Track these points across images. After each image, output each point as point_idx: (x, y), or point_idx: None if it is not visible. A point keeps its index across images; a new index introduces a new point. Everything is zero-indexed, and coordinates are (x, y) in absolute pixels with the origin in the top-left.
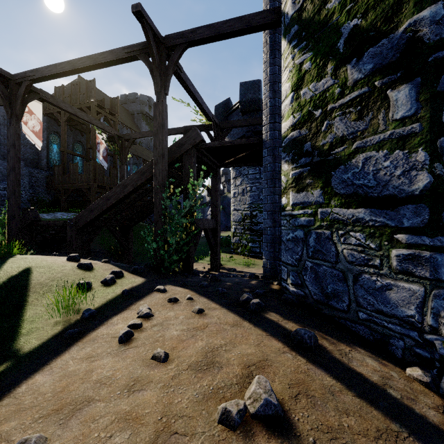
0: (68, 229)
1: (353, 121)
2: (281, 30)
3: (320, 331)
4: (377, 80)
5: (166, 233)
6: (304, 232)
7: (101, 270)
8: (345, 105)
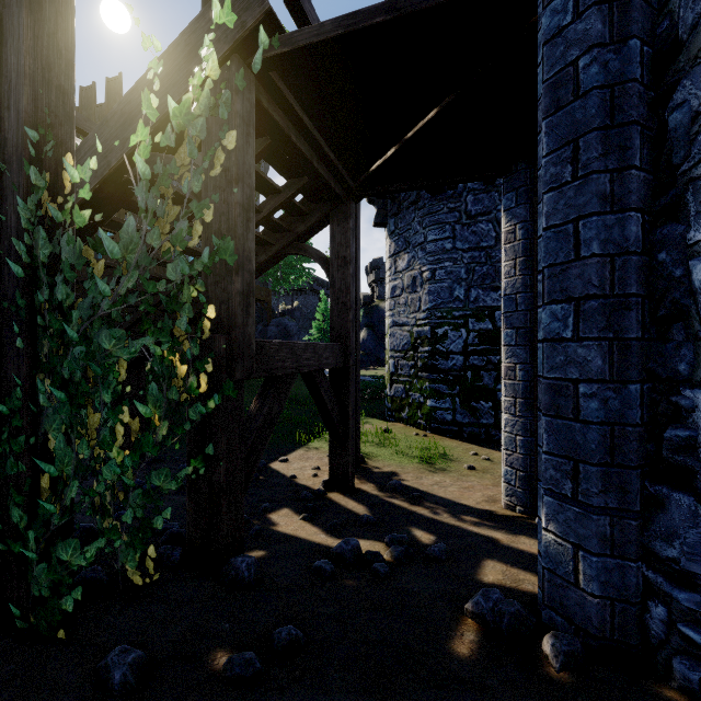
0: None
1: None
2: None
3: None
4: None
5: (42, 413)
6: None
7: None
8: None
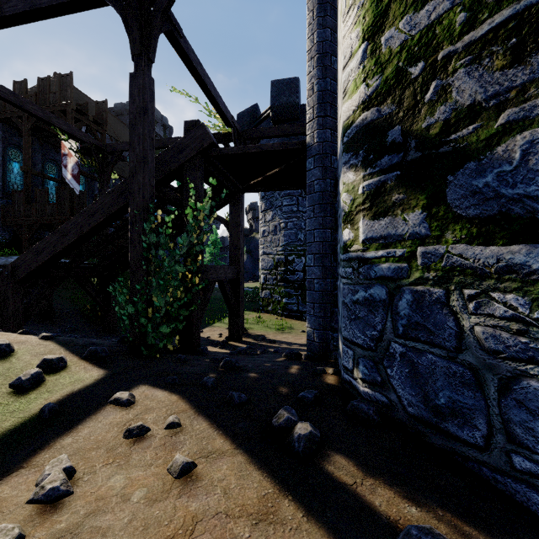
0: (0, 281)
1: (499, 69)
2: None
3: (446, 510)
4: None
5: (151, 289)
6: (389, 289)
7: (27, 357)
8: (478, 43)
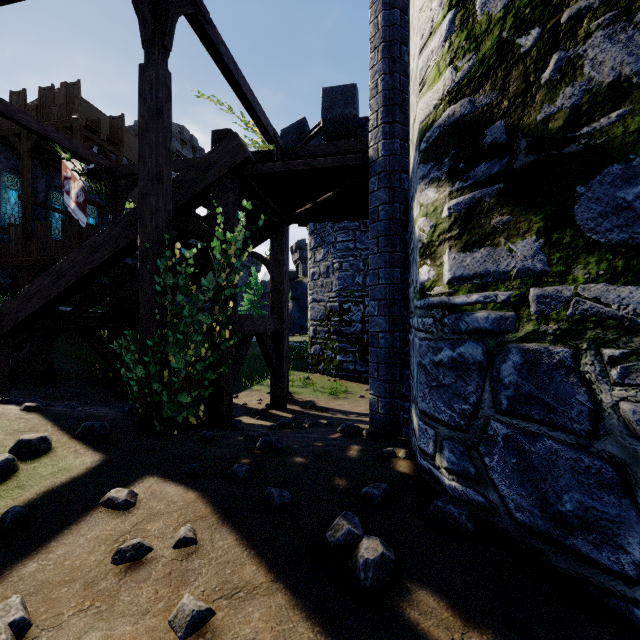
0: None
1: None
2: None
3: None
4: None
5: (166, 345)
6: (487, 347)
7: None
8: None
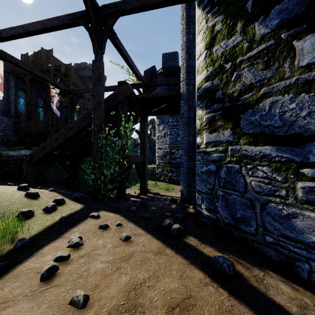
0: (24, 163)
1: (260, 70)
2: (194, 7)
3: (234, 255)
4: (283, 32)
5: (103, 166)
6: (216, 166)
7: (46, 198)
8: (253, 57)
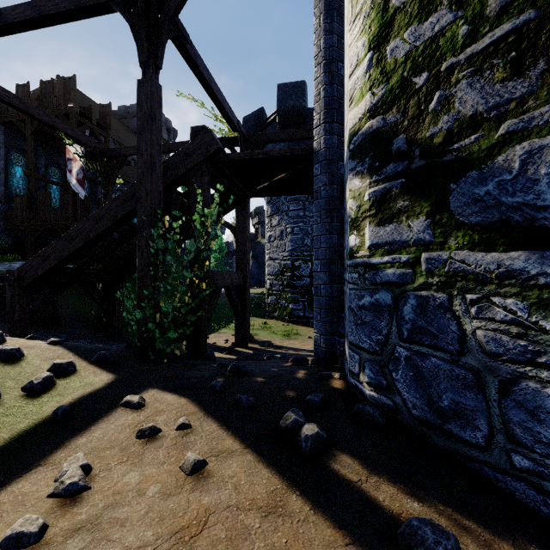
0: (7, 287)
1: (499, 81)
2: None
3: (447, 505)
4: None
5: (158, 294)
6: (394, 294)
7: (37, 361)
8: (480, 55)
